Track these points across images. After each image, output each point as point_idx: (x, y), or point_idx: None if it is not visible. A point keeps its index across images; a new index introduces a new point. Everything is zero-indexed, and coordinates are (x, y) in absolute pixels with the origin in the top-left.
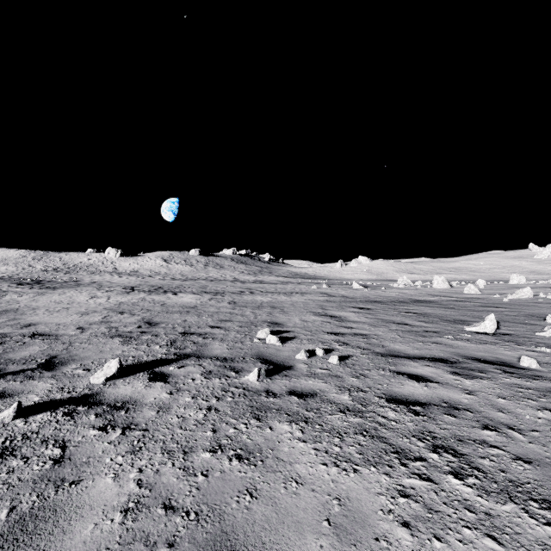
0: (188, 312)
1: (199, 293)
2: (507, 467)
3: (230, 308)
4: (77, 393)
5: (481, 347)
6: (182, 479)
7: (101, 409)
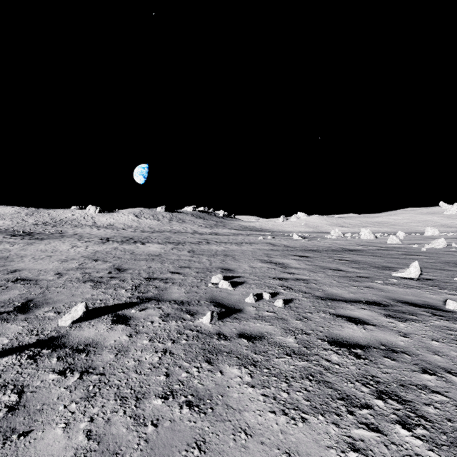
0: (153, 259)
1: (163, 243)
2: (453, 416)
3: (189, 256)
4: (44, 335)
5: (409, 291)
6: (132, 429)
7: (63, 352)
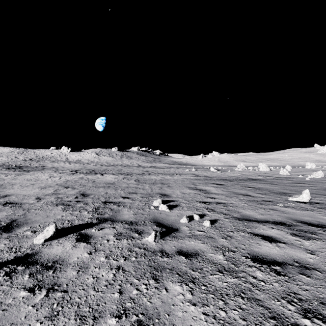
0: (109, 186)
1: (116, 174)
2: None
3: (135, 184)
4: (21, 252)
5: (304, 213)
6: None
7: (35, 268)
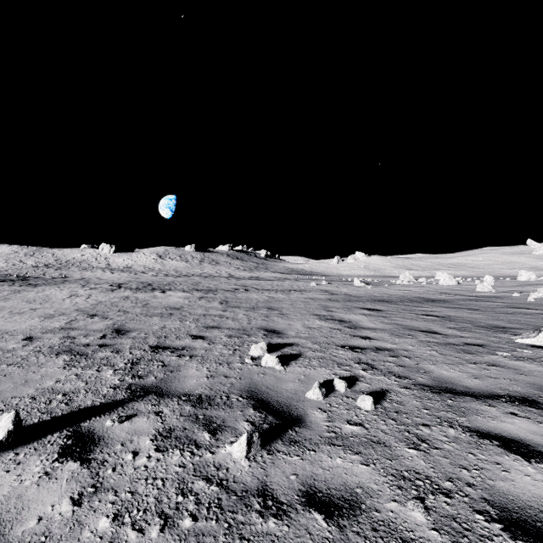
0: (171, 314)
1: (189, 290)
2: None
3: (220, 310)
4: None
5: None
6: None
7: None
